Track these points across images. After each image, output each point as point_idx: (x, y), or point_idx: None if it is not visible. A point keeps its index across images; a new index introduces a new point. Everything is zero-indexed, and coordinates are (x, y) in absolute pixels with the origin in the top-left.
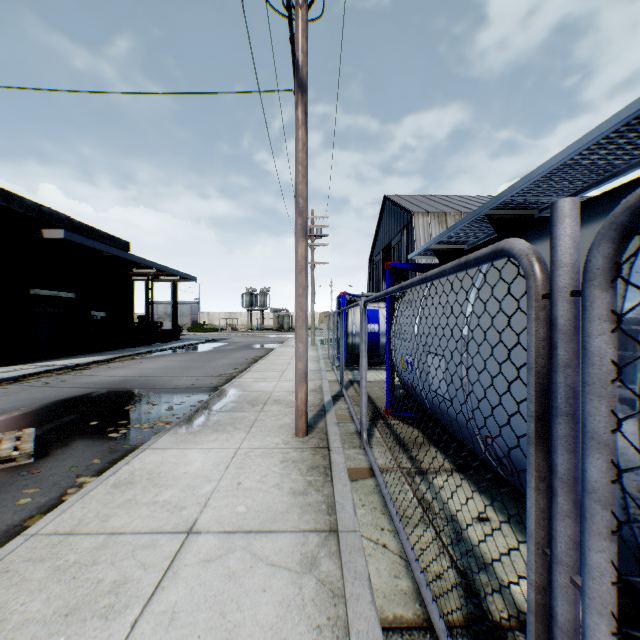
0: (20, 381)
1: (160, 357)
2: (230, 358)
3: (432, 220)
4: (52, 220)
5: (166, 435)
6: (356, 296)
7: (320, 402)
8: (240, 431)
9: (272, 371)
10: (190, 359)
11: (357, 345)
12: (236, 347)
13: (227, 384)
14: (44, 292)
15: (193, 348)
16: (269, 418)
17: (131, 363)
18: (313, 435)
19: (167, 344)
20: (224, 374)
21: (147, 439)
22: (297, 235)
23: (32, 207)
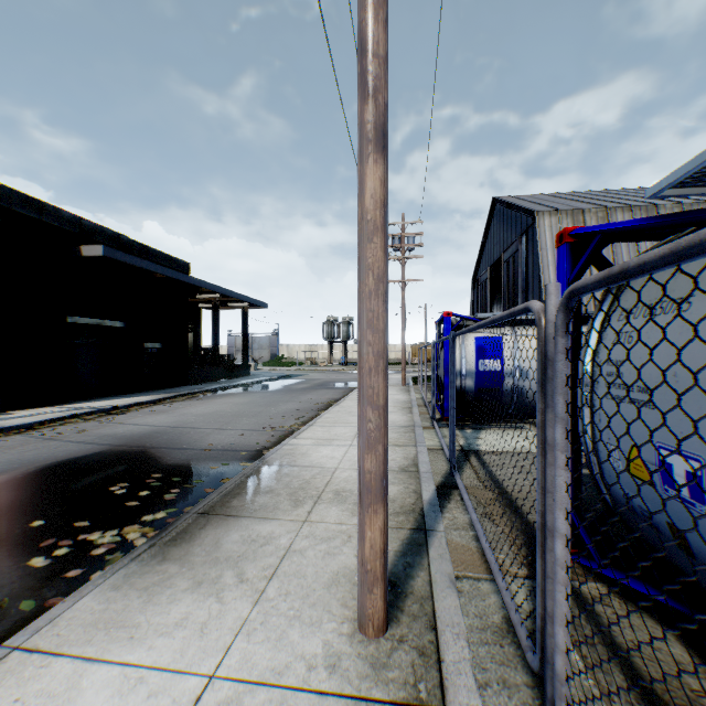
0: (33, 429)
1: (216, 398)
2: (297, 401)
3: (563, 220)
4: (95, 236)
5: (96, 590)
6: (467, 318)
7: (415, 502)
8: (244, 591)
9: (344, 426)
10: (249, 401)
11: (468, 390)
12: (310, 386)
13: (273, 449)
14: (85, 320)
15: (260, 386)
16: (315, 546)
17: (179, 406)
18: (401, 629)
19: (233, 381)
20: (280, 427)
21: (82, 580)
22: (363, 149)
23: (70, 220)
